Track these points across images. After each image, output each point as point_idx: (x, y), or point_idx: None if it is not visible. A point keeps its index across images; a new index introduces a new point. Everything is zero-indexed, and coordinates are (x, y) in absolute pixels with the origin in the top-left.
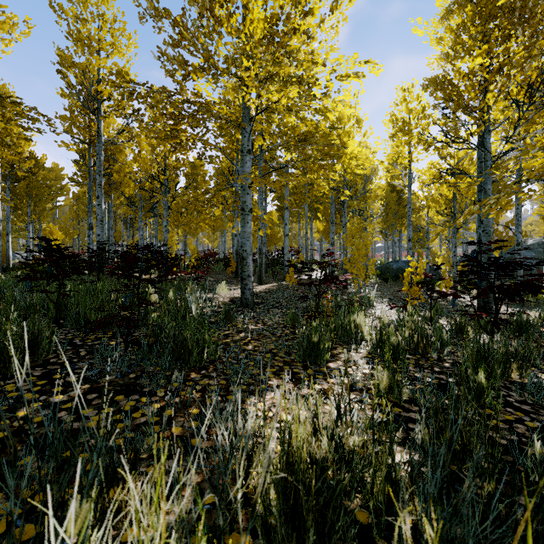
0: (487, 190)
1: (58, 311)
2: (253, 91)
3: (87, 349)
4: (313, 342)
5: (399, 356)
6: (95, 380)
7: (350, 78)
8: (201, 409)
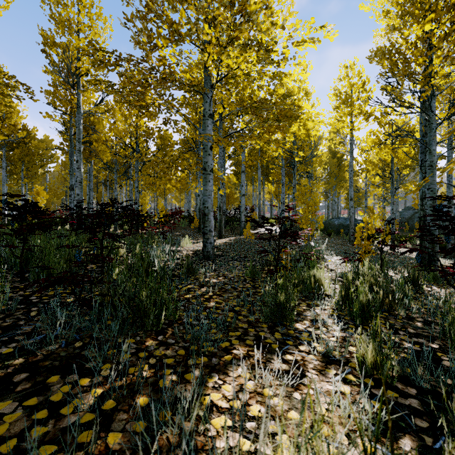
0: (432, 151)
1: (22, 265)
2: (214, 57)
3: (40, 308)
4: (278, 300)
5: (370, 316)
6: (33, 351)
7: (306, 44)
8: (151, 397)
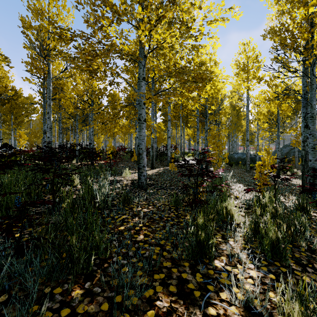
0: (313, 105)
1: None
2: (146, 33)
3: None
4: (198, 239)
5: (280, 252)
6: None
7: (217, 23)
8: None
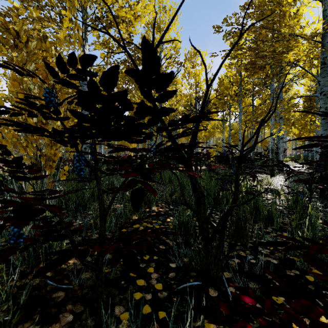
0: None
1: None
2: None
3: None
4: None
5: None
6: None
7: None
8: None
